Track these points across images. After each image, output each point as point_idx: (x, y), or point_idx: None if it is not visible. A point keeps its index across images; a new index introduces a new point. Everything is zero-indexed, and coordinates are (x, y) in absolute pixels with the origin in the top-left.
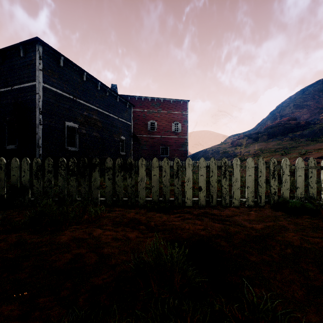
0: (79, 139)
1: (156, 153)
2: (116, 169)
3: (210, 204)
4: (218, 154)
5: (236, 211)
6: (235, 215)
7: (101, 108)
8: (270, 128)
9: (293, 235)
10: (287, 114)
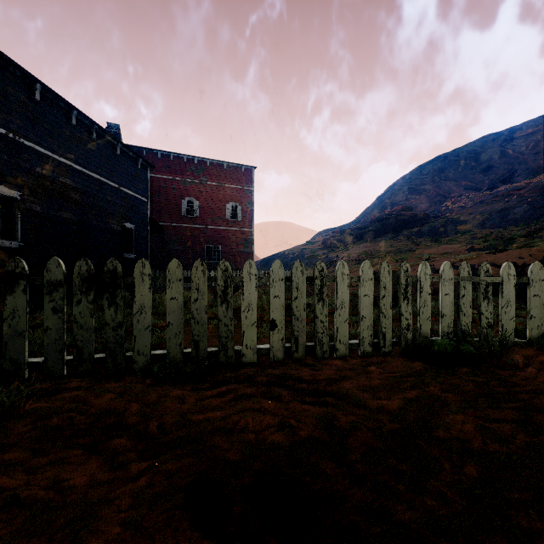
0: (25, 222)
1: (198, 256)
2: (76, 286)
3: (292, 356)
4: (303, 259)
5: (344, 367)
6: (343, 377)
7: (79, 163)
8: (378, 221)
9: (462, 421)
10: (401, 201)
